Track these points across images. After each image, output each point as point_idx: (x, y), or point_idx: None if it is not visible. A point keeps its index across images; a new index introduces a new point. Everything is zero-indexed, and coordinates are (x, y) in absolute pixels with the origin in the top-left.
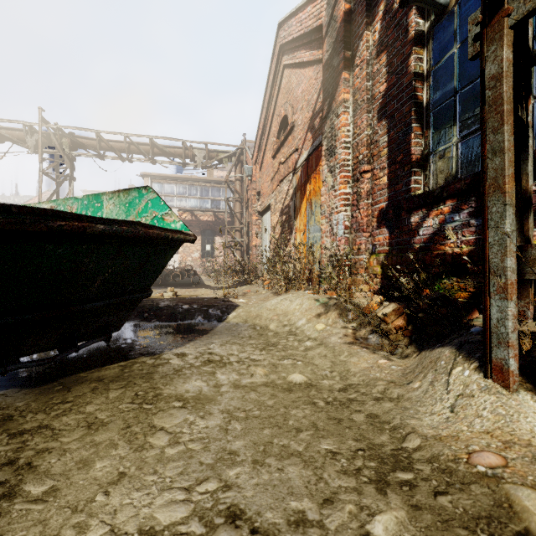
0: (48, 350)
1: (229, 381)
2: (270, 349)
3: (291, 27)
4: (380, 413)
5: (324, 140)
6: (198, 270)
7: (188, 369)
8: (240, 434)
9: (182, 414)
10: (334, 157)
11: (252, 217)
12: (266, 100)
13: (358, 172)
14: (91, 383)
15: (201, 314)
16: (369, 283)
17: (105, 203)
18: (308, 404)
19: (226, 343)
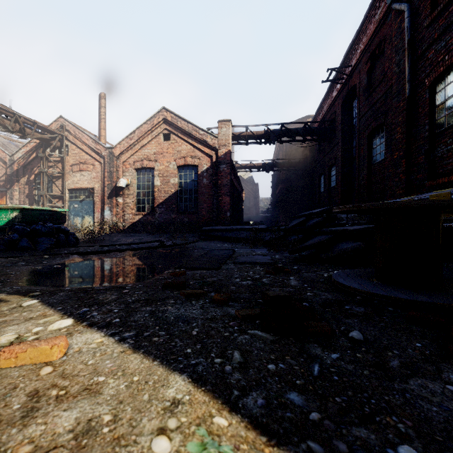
0: None
1: None
2: None
3: None
4: None
5: (8, 194)
6: None
7: None
8: None
9: None
10: (13, 201)
11: None
12: None
13: None
14: None
15: None
16: None
17: None
18: None
19: None
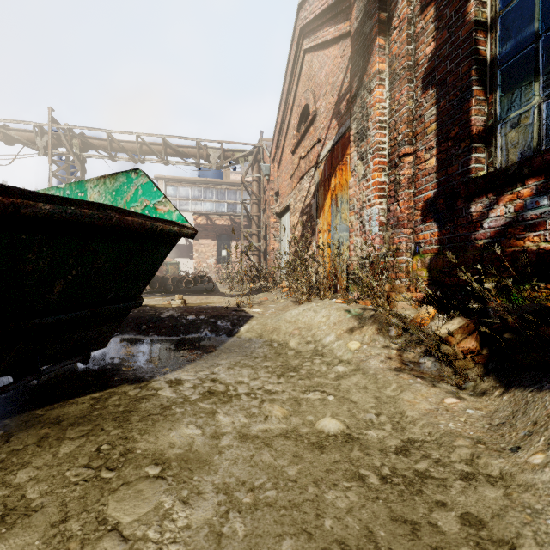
0: (2, 376)
1: (233, 427)
2: (290, 375)
3: (312, 4)
4: (485, 515)
5: (353, 122)
6: (213, 276)
7: (179, 406)
8: (242, 548)
9: (155, 493)
10: (366, 141)
11: (270, 219)
12: (285, 91)
13: (397, 156)
14: (44, 426)
15: (208, 327)
16: (411, 290)
17: (90, 191)
18: (352, 478)
19: (235, 365)
